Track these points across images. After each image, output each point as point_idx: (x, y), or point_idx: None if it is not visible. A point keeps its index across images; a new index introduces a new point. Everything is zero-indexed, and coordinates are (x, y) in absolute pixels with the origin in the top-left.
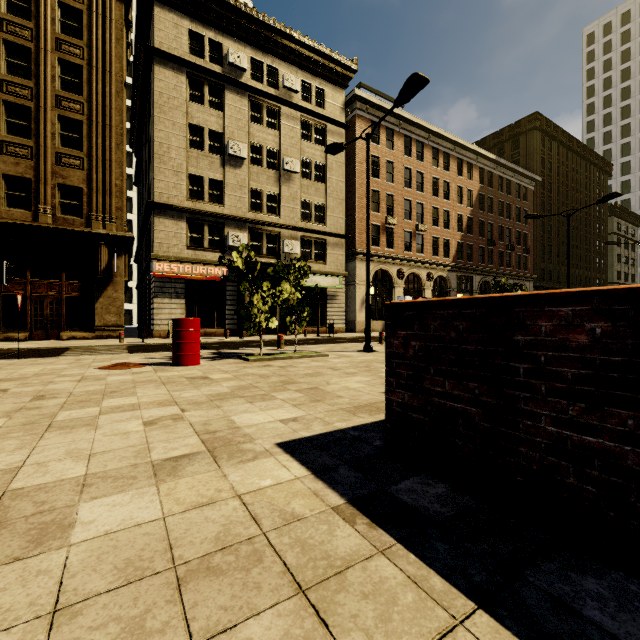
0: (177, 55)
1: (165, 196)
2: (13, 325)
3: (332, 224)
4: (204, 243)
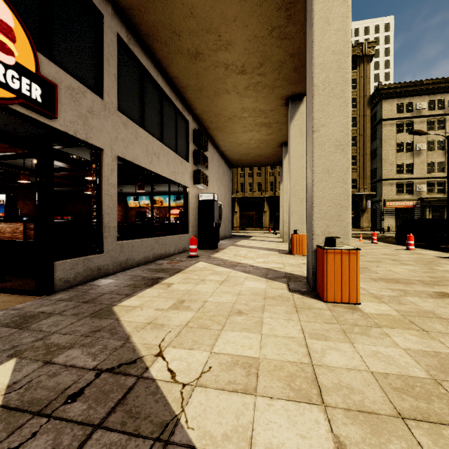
0: (391, 117)
1: (386, 175)
2: None
3: None
4: (403, 191)
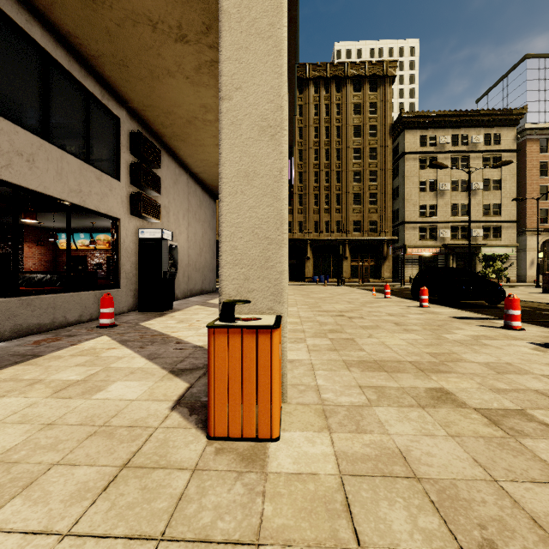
0: (414, 150)
1: (409, 217)
2: (354, 277)
3: (506, 215)
4: (427, 237)
